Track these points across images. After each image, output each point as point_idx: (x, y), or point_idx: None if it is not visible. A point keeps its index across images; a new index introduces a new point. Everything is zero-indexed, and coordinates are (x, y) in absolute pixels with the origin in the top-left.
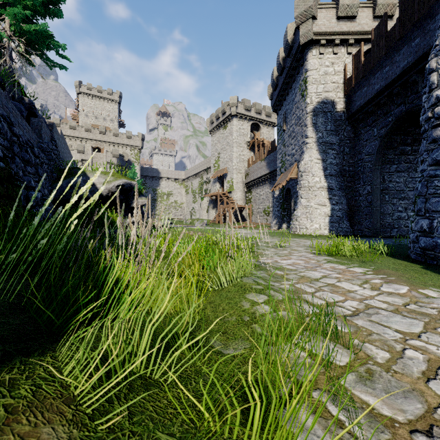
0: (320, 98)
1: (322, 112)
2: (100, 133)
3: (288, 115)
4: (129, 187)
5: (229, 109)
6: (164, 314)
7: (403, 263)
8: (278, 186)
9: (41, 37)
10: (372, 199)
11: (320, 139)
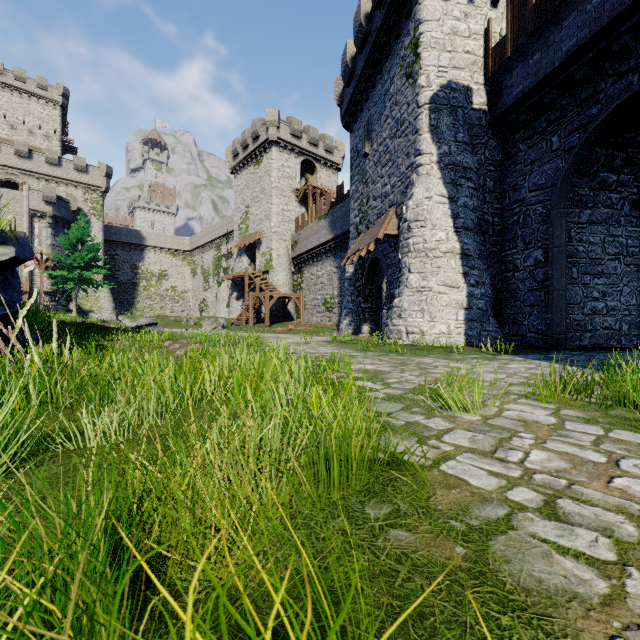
0: (445, 79)
1: (447, 106)
2: (15, 154)
3: (374, 126)
4: None
5: (266, 131)
6: None
7: None
8: (357, 255)
9: None
10: (552, 274)
11: (445, 157)
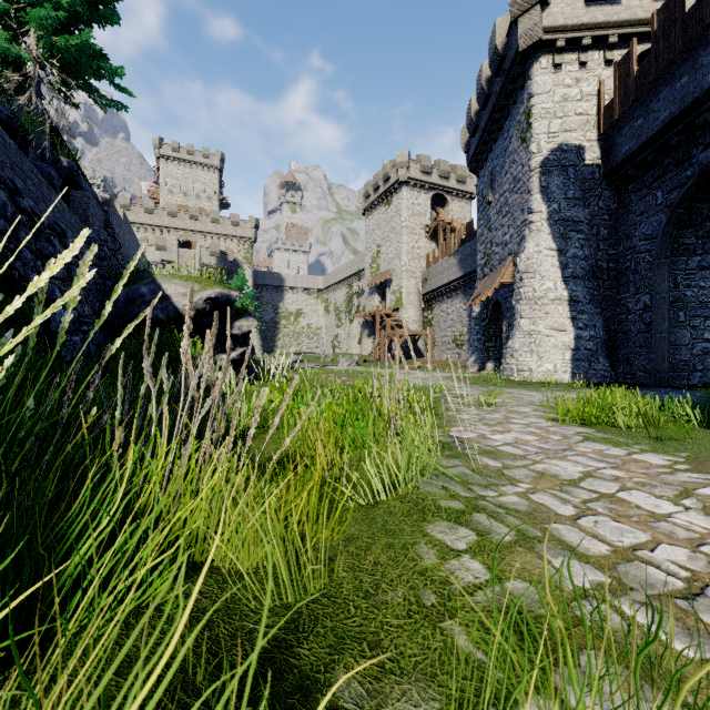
0: (555, 143)
1: (558, 167)
2: (190, 219)
3: (496, 177)
4: (226, 301)
5: (396, 173)
6: (162, 684)
7: None
8: (479, 298)
9: (85, 57)
10: (654, 319)
11: (554, 214)
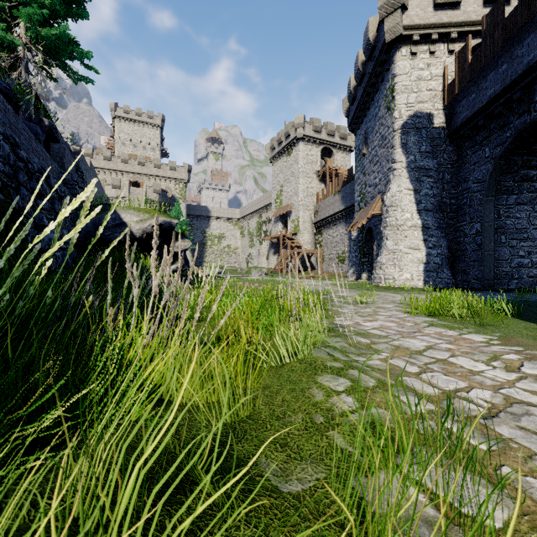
0: (412, 111)
1: (414, 129)
2: (138, 165)
3: (369, 135)
4: (169, 227)
5: (295, 131)
6: (168, 437)
7: None
8: (357, 225)
9: (62, 44)
10: (483, 241)
11: (411, 163)
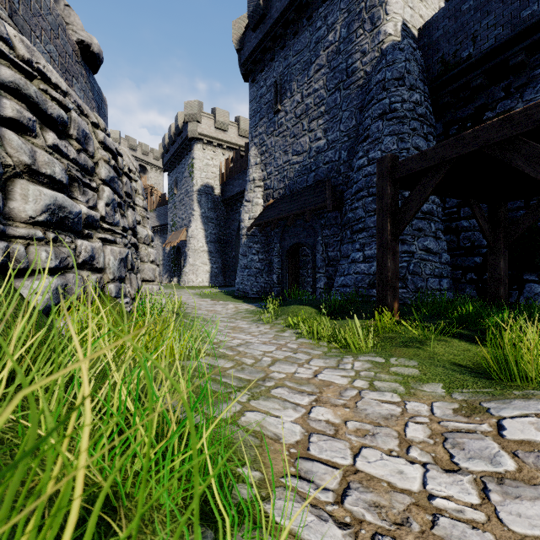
0: (204, 182)
1: (205, 193)
2: None
3: (179, 183)
4: None
5: None
6: None
7: (227, 296)
8: (170, 244)
9: None
10: (235, 261)
11: (203, 214)
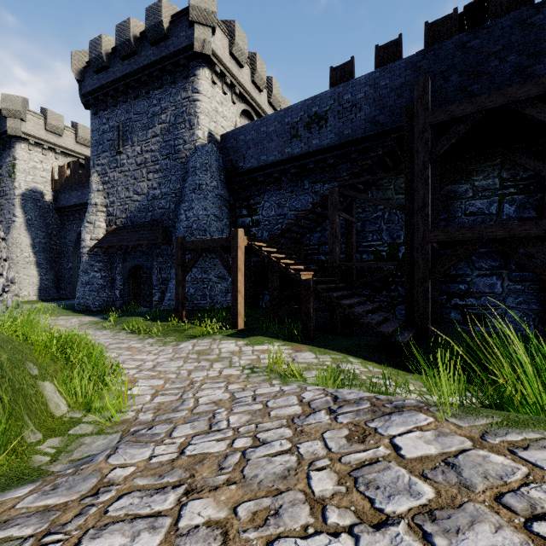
0: (30, 187)
1: (31, 198)
2: None
3: None
4: None
5: None
6: None
7: (67, 311)
8: None
9: None
10: (73, 273)
11: (29, 221)
